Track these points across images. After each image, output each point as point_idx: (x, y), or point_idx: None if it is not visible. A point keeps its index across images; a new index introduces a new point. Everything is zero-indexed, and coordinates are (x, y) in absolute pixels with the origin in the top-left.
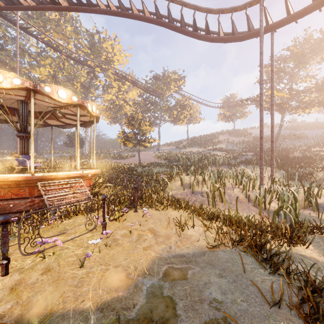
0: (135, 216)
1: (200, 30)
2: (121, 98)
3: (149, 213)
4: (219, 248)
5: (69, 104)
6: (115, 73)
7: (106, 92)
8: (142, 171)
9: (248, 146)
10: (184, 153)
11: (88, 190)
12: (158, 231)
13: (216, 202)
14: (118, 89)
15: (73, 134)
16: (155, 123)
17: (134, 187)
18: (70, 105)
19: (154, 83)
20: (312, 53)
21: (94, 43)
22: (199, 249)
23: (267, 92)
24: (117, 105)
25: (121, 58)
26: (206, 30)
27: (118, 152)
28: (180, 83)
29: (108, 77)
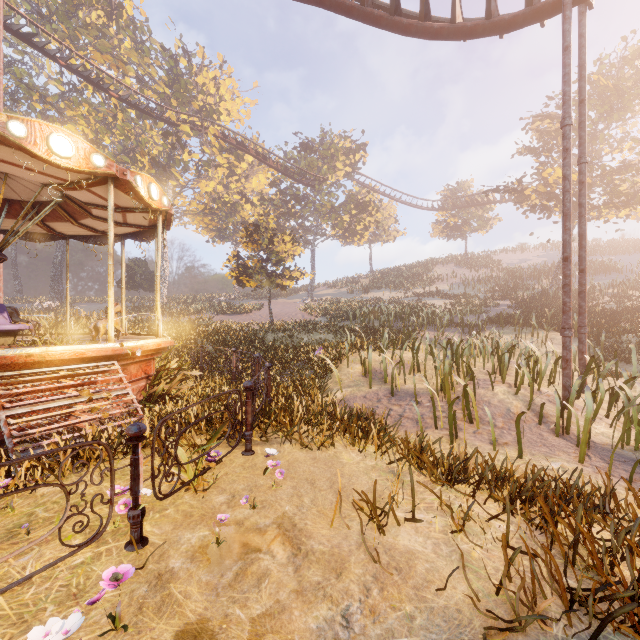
0: (246, 470)
1: (406, 16)
2: (235, 189)
3: (284, 459)
4: (525, 632)
5: (82, 172)
6: (221, 136)
7: (203, 177)
8: (274, 340)
9: (497, 287)
10: (365, 301)
11: (141, 388)
12: (307, 532)
13: (456, 420)
14: (228, 170)
15: (136, 263)
16: (304, 241)
17: (245, 387)
18: (90, 179)
19: (302, 157)
20: (638, 89)
21: (178, 74)
22: (451, 629)
23: (538, 174)
24: (227, 204)
25: (234, 108)
26: (423, 8)
27: (228, 299)
28: (356, 158)
29: (206, 145)
